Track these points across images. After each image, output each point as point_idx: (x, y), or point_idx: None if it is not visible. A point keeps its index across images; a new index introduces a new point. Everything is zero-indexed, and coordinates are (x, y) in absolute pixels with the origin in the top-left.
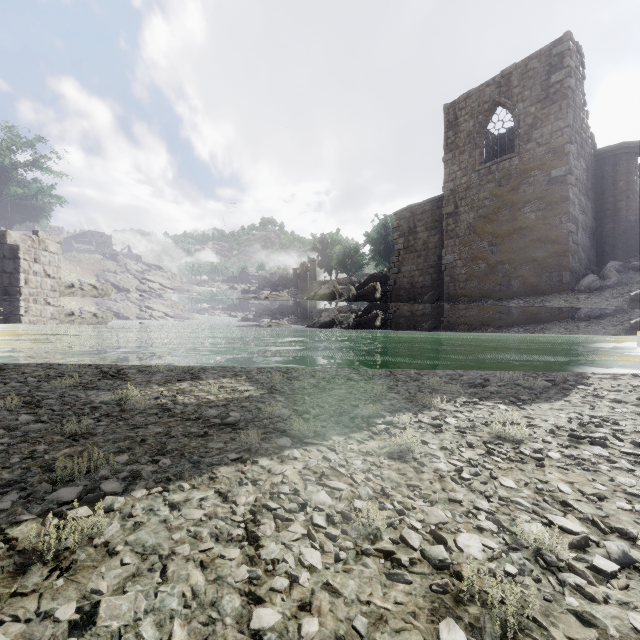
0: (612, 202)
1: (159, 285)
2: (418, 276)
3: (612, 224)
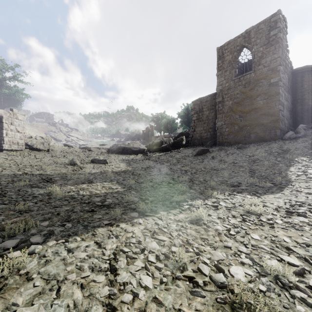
0: (301, 95)
1: (76, 138)
2: (204, 133)
3: (301, 106)
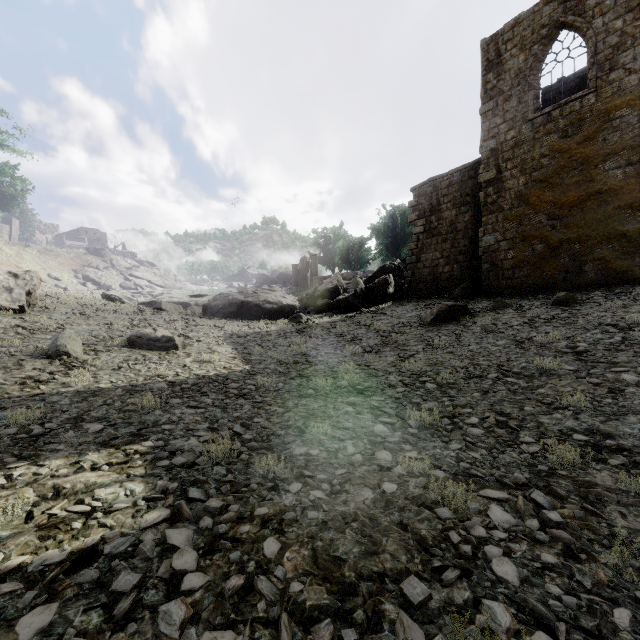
0: None
1: (147, 282)
2: (443, 265)
3: None
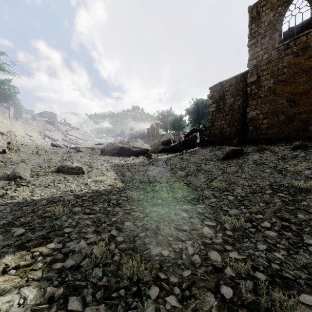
0: None
1: (75, 137)
2: (226, 128)
3: None
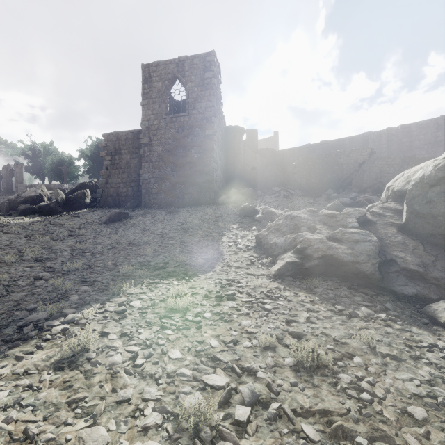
0: (233, 157)
1: None
2: (123, 187)
3: (233, 169)
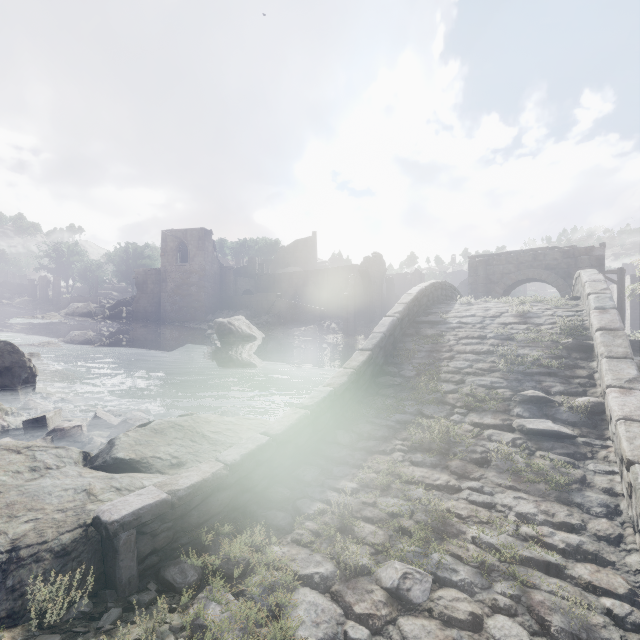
0: (225, 286)
1: None
2: (149, 307)
3: (225, 294)
